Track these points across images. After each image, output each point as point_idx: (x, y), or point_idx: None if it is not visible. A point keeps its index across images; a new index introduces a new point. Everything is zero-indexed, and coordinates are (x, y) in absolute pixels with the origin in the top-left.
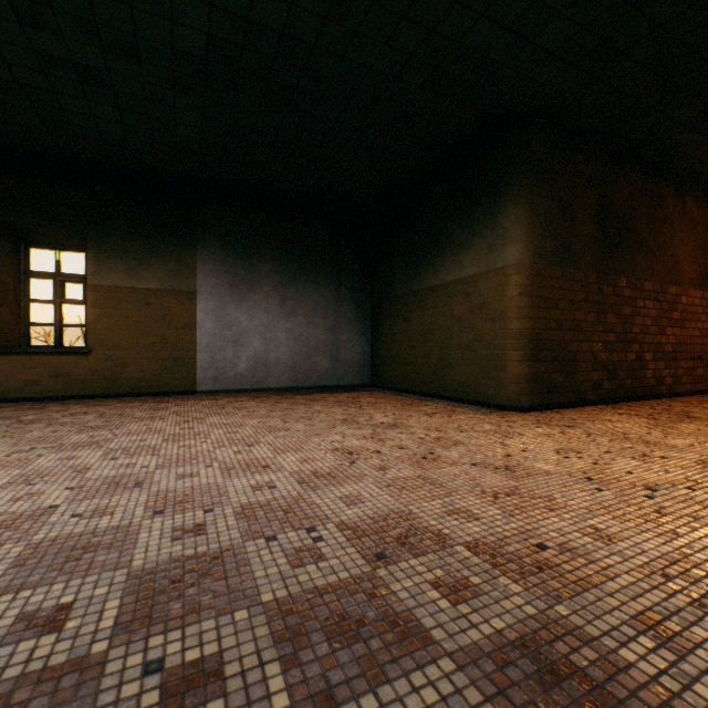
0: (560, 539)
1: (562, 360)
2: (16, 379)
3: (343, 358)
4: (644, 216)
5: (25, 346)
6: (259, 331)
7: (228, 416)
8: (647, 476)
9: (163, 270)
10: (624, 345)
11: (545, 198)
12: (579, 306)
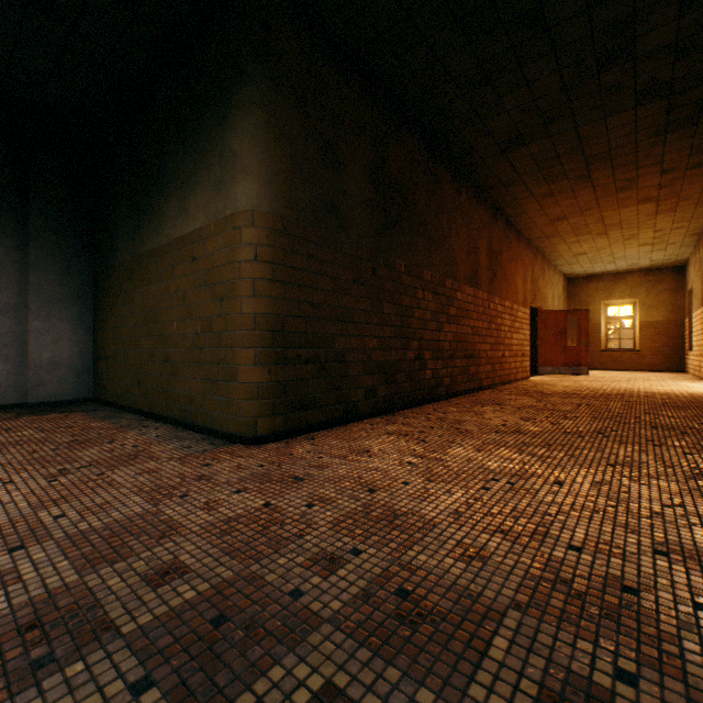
0: None
1: (325, 360)
2: None
3: (34, 360)
4: (424, 195)
5: None
6: None
7: None
8: None
9: None
10: (404, 342)
11: (299, 122)
12: (349, 289)
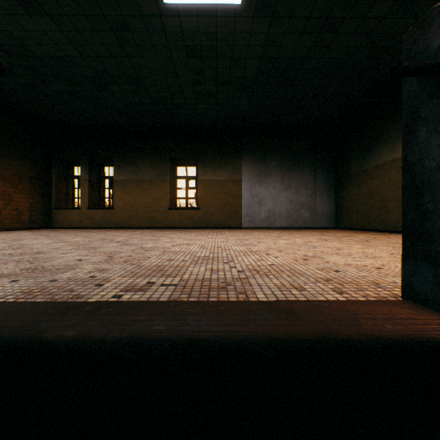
0: None
1: None
2: (175, 219)
3: (317, 212)
4: None
5: (176, 207)
6: (270, 197)
7: (262, 232)
8: None
9: (227, 171)
10: None
11: None
12: None
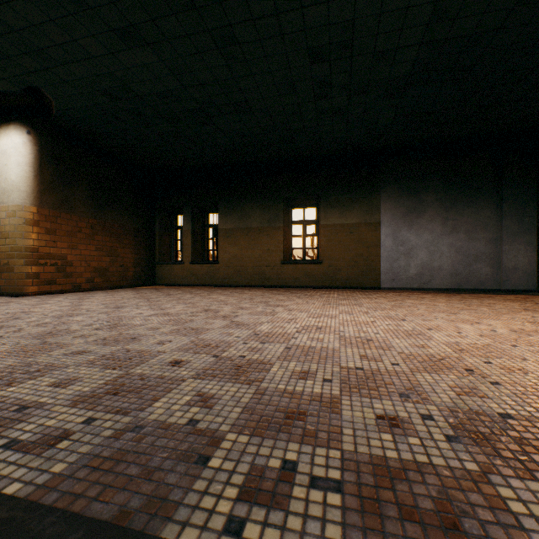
0: None
1: None
2: (290, 276)
3: (504, 266)
4: None
5: (291, 260)
6: (424, 246)
7: (418, 300)
8: None
9: (359, 211)
10: None
11: None
12: None
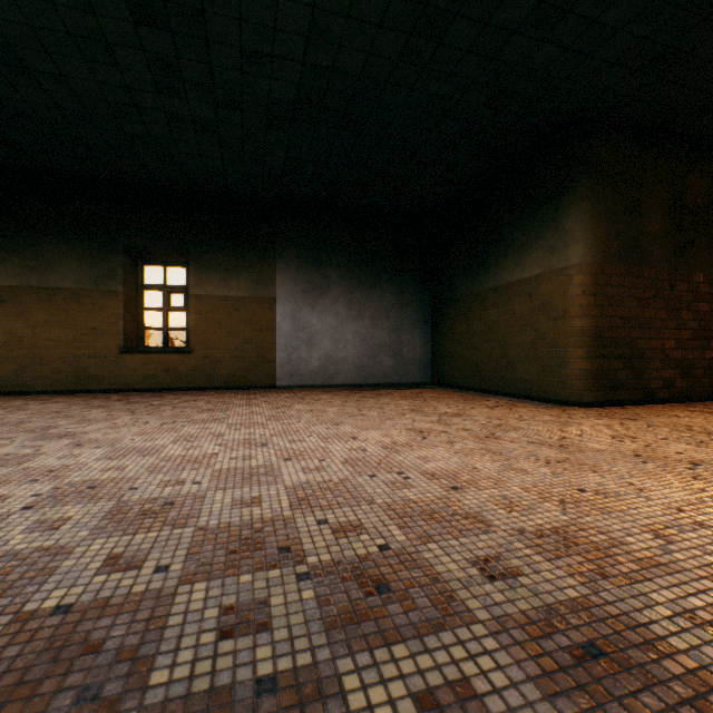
0: (598, 488)
1: (628, 357)
2: (137, 374)
3: (405, 358)
4: None
5: (142, 347)
6: (329, 332)
7: (310, 405)
8: (696, 456)
9: (248, 280)
10: (701, 343)
11: (610, 198)
12: (647, 304)
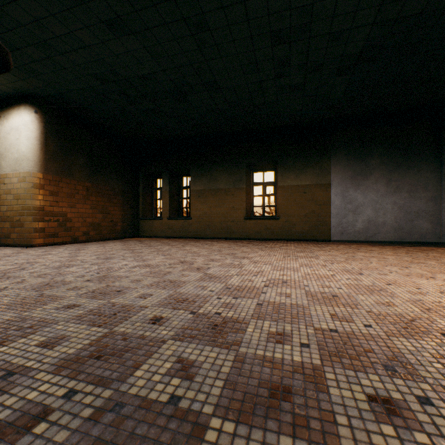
0: None
1: None
2: (252, 230)
3: (443, 222)
4: None
5: (252, 216)
6: (370, 204)
7: (367, 253)
8: None
9: (311, 174)
10: None
11: None
12: None
